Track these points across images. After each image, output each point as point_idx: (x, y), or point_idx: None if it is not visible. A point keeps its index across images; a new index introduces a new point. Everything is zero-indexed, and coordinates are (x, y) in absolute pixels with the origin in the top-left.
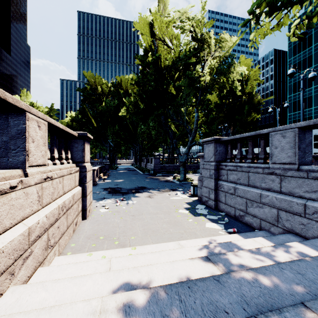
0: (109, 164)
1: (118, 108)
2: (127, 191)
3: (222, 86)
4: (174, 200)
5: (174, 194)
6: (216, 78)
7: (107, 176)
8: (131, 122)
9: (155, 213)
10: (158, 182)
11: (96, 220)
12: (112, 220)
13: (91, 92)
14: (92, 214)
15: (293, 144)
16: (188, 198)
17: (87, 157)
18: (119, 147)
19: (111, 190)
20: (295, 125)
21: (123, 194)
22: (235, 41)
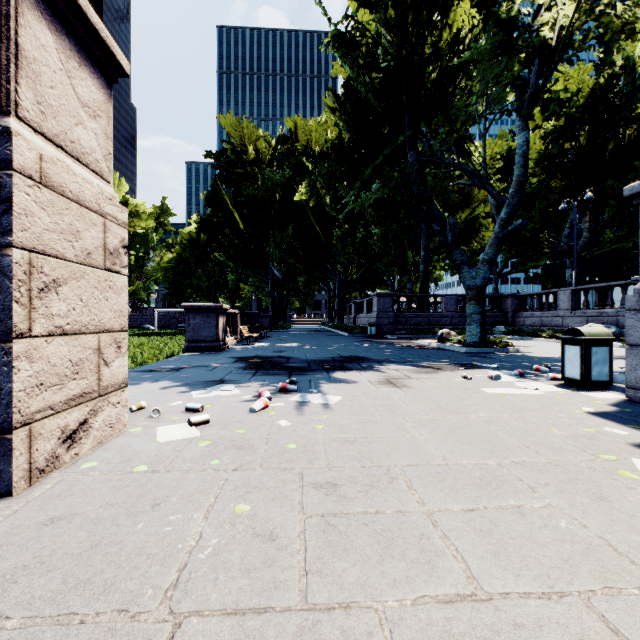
0: (272, 317)
1: (290, 187)
2: (306, 364)
3: (620, 27)
4: (515, 402)
5: (484, 376)
6: (597, 4)
7: (257, 334)
8: (321, 222)
9: (481, 476)
10: (398, 348)
11: (52, 519)
12: (158, 532)
13: (233, 158)
14: (96, 453)
15: None
16: (569, 394)
17: (62, 121)
18: (294, 280)
19: (256, 360)
20: None
21: (293, 372)
22: None
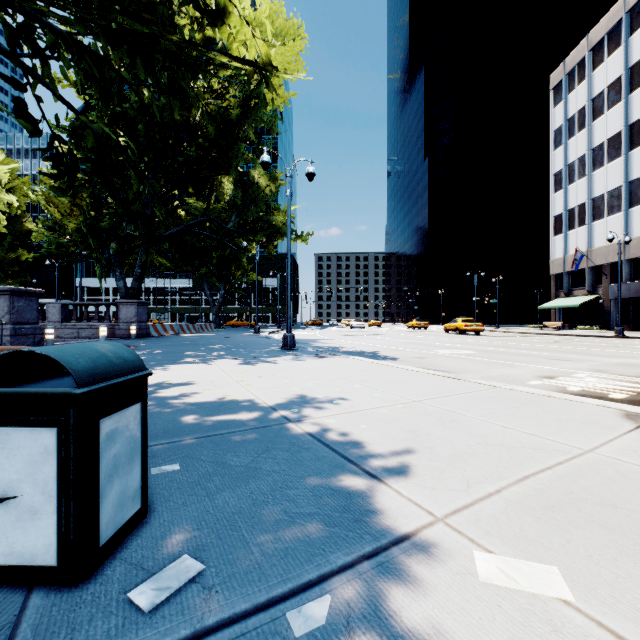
0: None
1: None
2: None
3: None
4: None
5: None
6: None
7: None
8: None
9: None
10: None
11: None
12: None
13: None
14: None
15: (60, 312)
16: None
17: None
18: None
19: None
20: (61, 303)
21: None
22: (1, 173)
